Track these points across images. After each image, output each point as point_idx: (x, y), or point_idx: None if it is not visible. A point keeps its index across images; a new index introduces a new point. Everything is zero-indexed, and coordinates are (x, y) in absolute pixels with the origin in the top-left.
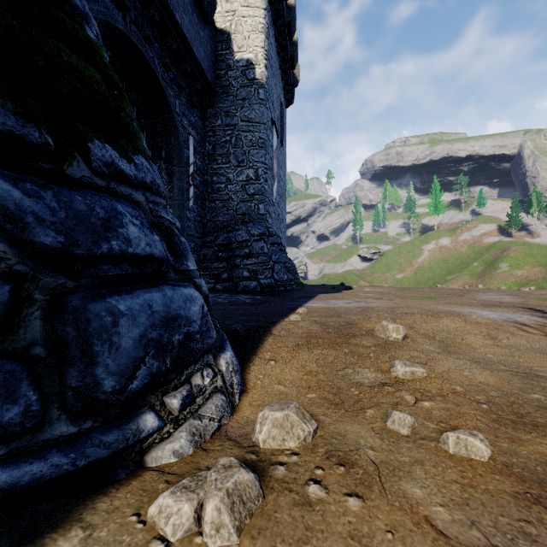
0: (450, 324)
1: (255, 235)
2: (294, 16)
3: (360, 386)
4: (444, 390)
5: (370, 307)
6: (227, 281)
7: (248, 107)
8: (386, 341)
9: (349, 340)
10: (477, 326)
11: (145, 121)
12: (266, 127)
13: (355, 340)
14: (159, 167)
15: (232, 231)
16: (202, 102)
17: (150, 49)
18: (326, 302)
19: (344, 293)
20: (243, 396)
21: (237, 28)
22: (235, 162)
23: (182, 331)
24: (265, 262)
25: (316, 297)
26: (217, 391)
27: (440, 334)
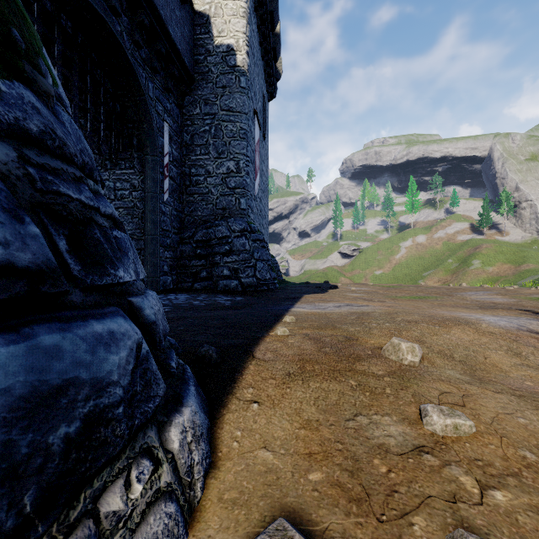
0: (463, 335)
1: (236, 231)
2: (277, 6)
3: (386, 454)
4: (510, 460)
5: (365, 312)
6: (206, 280)
7: (228, 95)
8: (400, 366)
9: (353, 365)
10: (492, 337)
11: (114, 105)
12: (247, 118)
13: (361, 365)
14: (130, 155)
15: (211, 226)
16: (180, 88)
17: (118, 23)
18: (315, 306)
19: (330, 293)
20: (209, 476)
21: (217, 11)
22: (215, 154)
23: (78, 412)
24: (246, 260)
25: (302, 299)
26: (159, 498)
27: (457, 351)
